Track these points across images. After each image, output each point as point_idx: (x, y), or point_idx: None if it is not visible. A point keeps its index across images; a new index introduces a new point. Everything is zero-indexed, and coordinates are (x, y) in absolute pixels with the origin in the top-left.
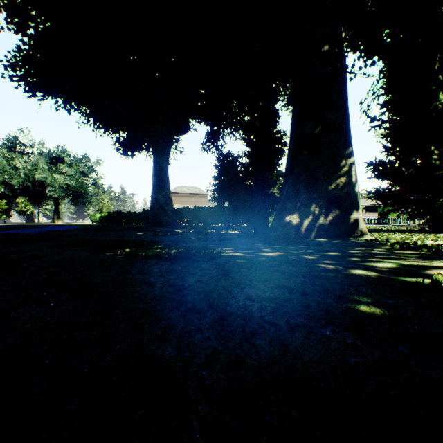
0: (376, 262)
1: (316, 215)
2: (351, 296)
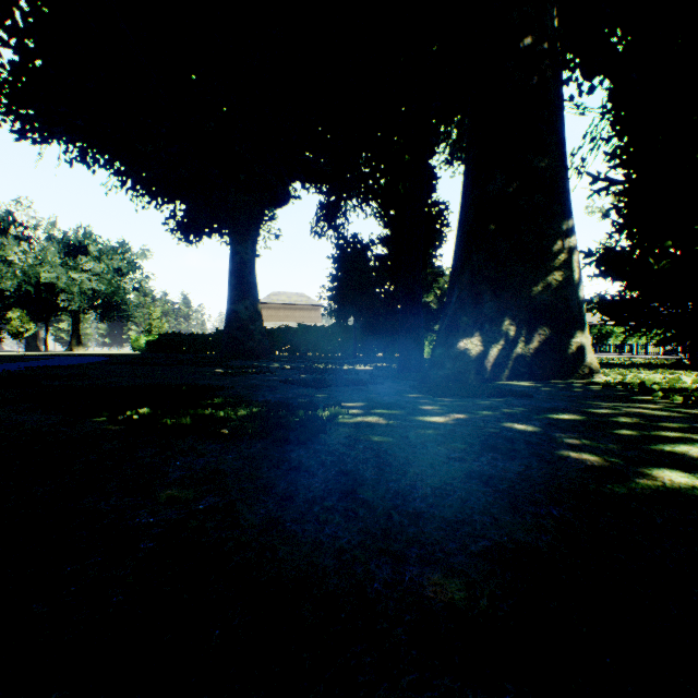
0: (682, 443)
1: (512, 339)
2: None
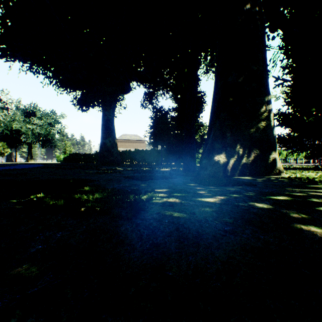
0: None
1: (240, 155)
2: None
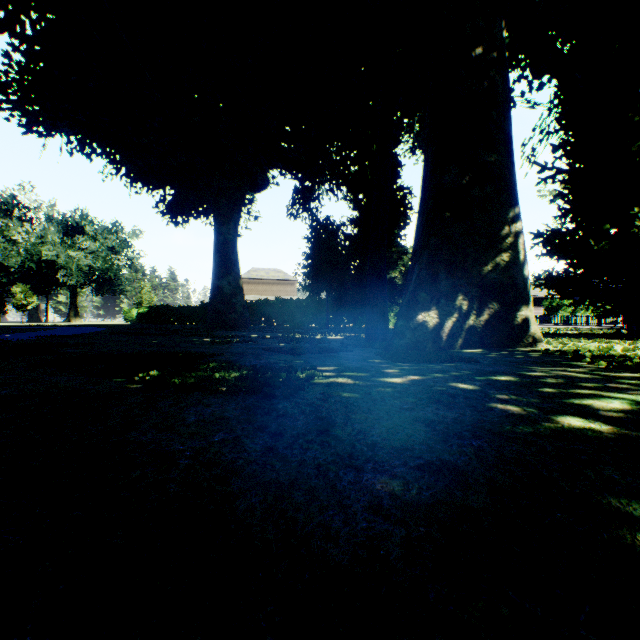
0: (589, 398)
1: (464, 312)
2: (601, 498)
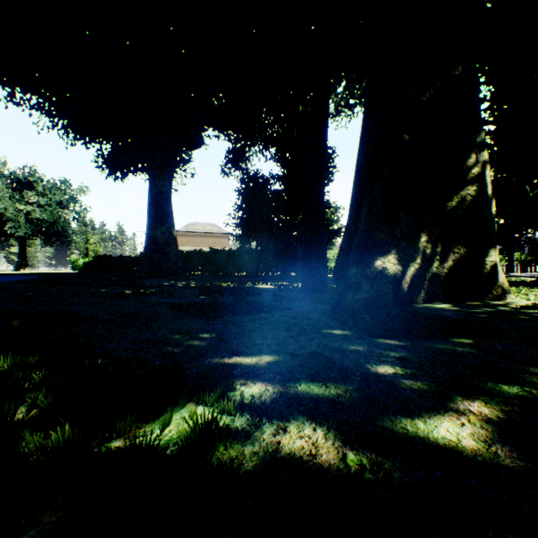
0: None
1: (428, 257)
2: None
